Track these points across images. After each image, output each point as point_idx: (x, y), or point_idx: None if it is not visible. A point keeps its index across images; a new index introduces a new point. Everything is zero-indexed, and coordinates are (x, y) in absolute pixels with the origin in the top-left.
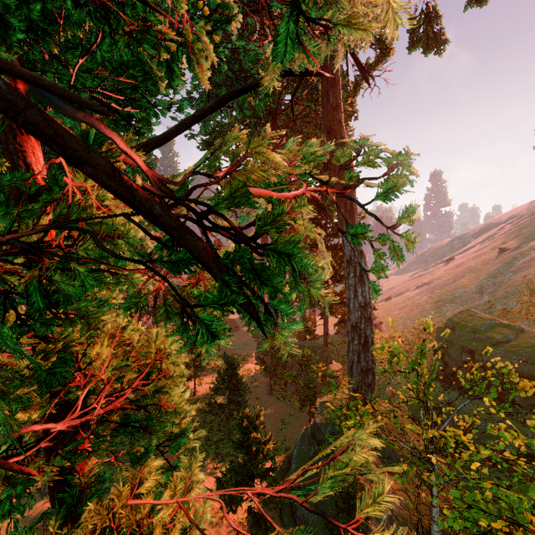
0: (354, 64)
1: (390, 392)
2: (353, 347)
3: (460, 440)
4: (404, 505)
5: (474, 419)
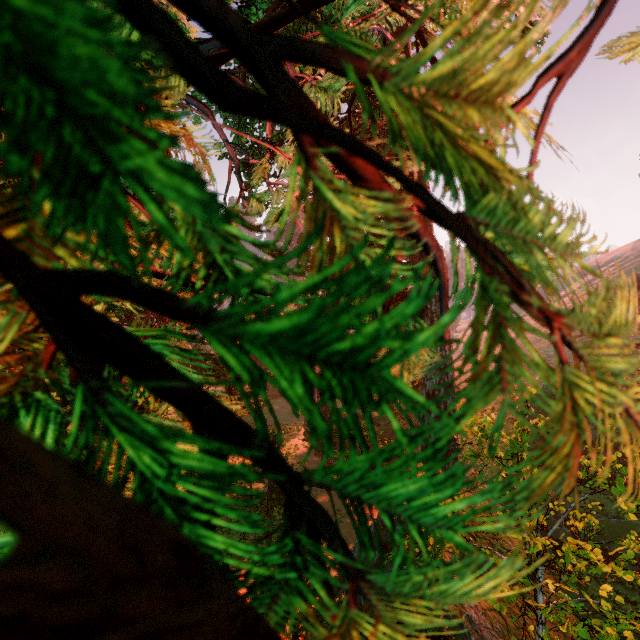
0: (426, 65)
1: (473, 475)
2: (429, 421)
3: (585, 556)
4: (498, 630)
5: (589, 517)
